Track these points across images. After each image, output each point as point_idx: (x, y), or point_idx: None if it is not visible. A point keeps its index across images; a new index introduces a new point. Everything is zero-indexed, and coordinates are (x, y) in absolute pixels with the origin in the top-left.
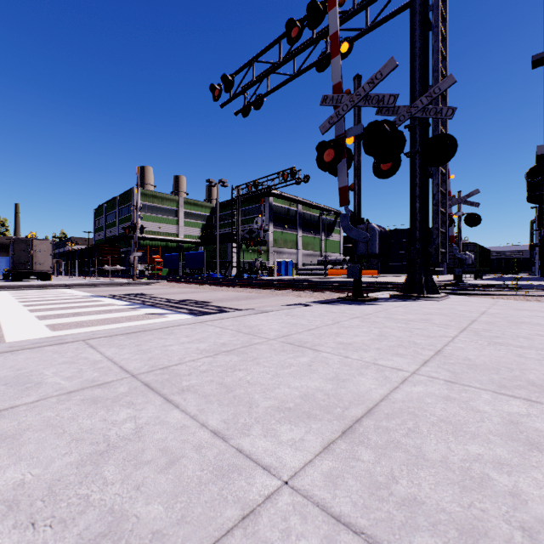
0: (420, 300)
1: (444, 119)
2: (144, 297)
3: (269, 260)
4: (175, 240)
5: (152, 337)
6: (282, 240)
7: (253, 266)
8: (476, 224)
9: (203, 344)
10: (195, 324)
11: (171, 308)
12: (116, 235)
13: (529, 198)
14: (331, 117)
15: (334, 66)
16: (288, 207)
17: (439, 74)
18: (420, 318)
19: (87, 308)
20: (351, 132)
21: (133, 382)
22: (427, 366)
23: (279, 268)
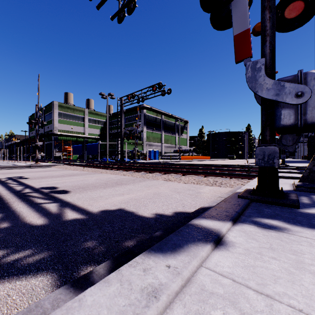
0: None
1: None
2: (6, 184)
3: (144, 150)
4: (82, 136)
5: None
6: (152, 137)
7: (132, 153)
8: None
9: None
10: None
11: None
12: (42, 133)
13: None
14: None
15: None
16: (156, 117)
17: None
18: None
19: None
20: None
21: None
22: None
23: (150, 154)
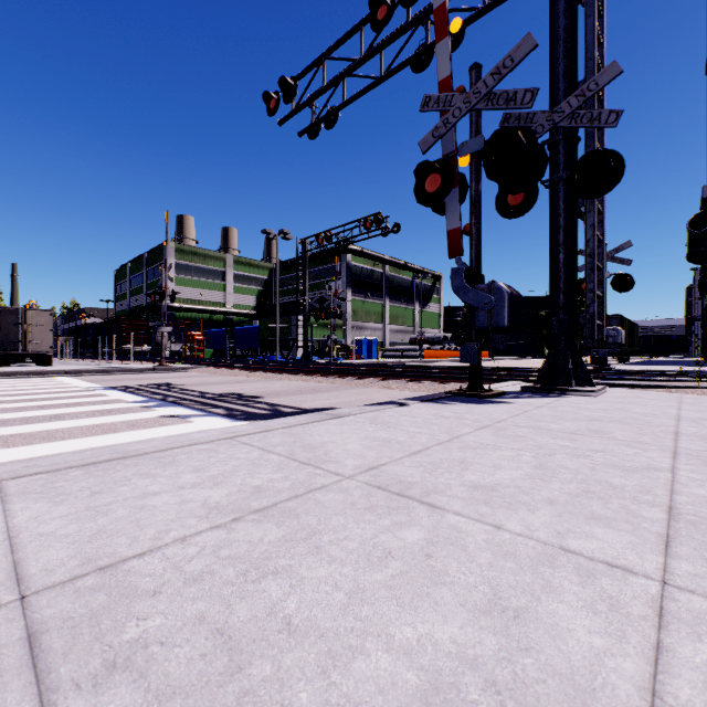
0: (567, 395)
1: (599, 132)
2: (169, 390)
3: (347, 338)
4: (222, 311)
5: (133, 471)
6: (364, 312)
7: (325, 346)
8: (627, 289)
9: (219, 491)
10: (219, 441)
11: (202, 406)
12: (143, 304)
13: (689, 256)
14: (435, 128)
15: (440, 54)
16: (371, 268)
17: (596, 63)
18: (586, 428)
19: (79, 406)
20: (466, 147)
21: (5, 628)
22: (681, 558)
23: (359, 348)
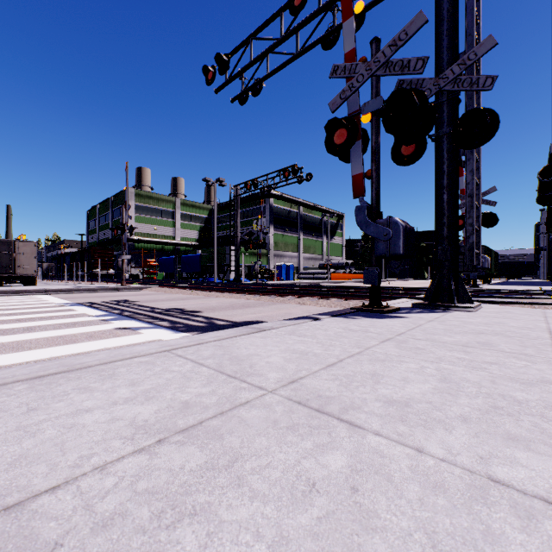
0: (450, 311)
1: (476, 95)
2: (126, 306)
3: (270, 264)
4: (171, 242)
5: (73, 385)
6: (283, 243)
7: (252, 270)
8: (493, 225)
9: (149, 407)
10: (158, 354)
11: (151, 319)
12: (109, 237)
13: (539, 199)
14: (342, 91)
15: (346, 30)
16: (289, 209)
17: (474, 37)
18: (475, 341)
19: (50, 320)
20: (368, 107)
21: None
22: None
23: (279, 272)
